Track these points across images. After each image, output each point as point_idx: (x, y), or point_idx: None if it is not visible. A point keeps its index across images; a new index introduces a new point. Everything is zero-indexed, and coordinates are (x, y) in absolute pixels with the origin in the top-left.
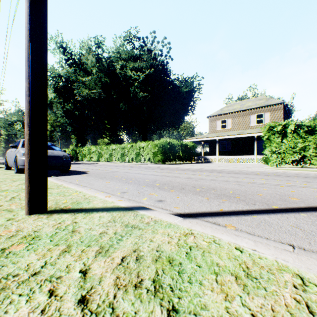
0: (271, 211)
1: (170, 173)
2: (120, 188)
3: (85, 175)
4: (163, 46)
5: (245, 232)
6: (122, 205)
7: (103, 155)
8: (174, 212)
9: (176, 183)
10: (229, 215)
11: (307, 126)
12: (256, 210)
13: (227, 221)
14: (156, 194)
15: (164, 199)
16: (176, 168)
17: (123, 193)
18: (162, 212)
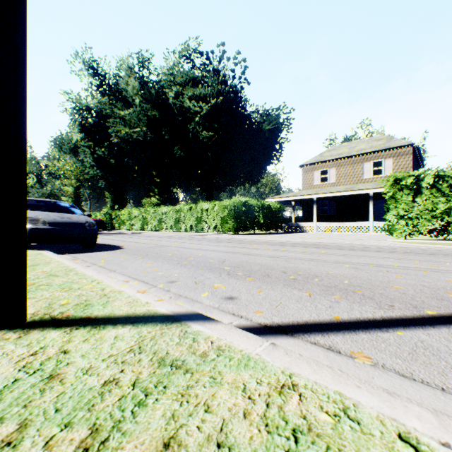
0: (426, 322)
1: (246, 248)
2: (166, 274)
3: (118, 251)
4: (236, 64)
5: (393, 371)
6: (162, 311)
7: (150, 221)
8: (254, 322)
9: (255, 265)
10: (353, 330)
11: None
12: (399, 319)
13: (352, 343)
14: (223, 286)
15: (237, 295)
16: (255, 241)
17: (170, 283)
18: (232, 327)
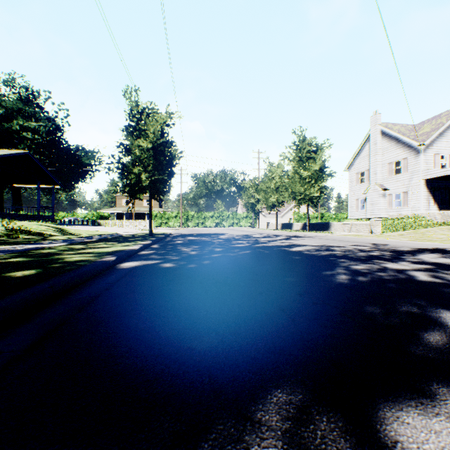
0: None
1: None
2: None
3: None
4: (61, 109)
5: None
6: None
7: None
8: None
9: None
10: None
11: (162, 214)
12: None
13: None
14: None
15: None
16: None
17: None
18: None
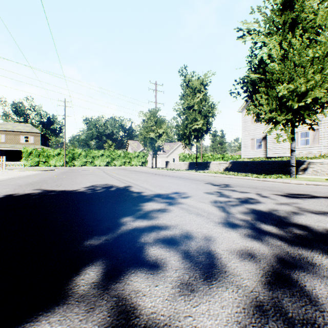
0: None
1: None
2: None
3: None
4: None
5: None
6: None
7: None
8: None
9: None
10: None
11: (40, 151)
12: None
13: None
14: None
15: None
16: None
17: None
18: None
